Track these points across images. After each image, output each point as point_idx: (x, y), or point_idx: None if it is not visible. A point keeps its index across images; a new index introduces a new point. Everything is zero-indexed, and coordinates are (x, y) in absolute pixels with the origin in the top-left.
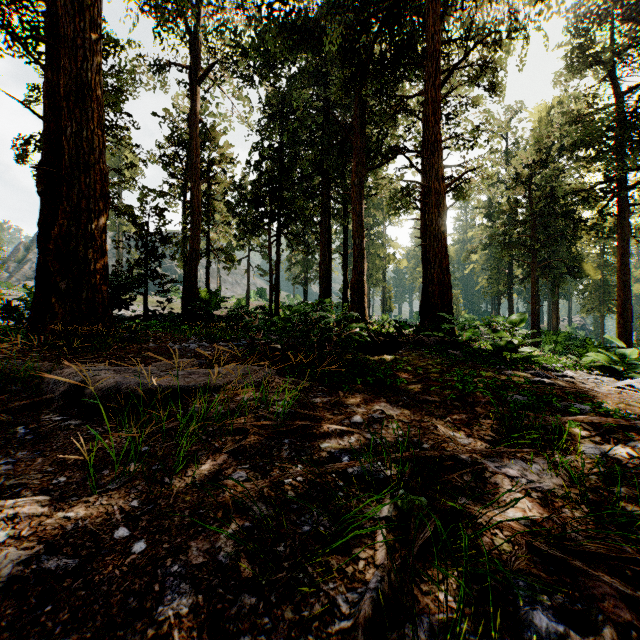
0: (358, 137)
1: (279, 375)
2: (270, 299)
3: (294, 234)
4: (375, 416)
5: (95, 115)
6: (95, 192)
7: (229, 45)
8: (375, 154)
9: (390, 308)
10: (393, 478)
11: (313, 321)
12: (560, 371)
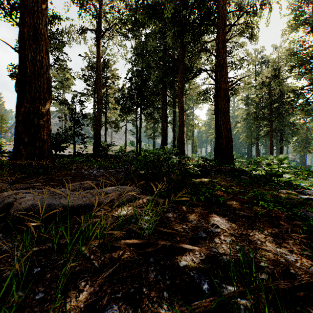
0: (181, 63)
1: (143, 193)
2: (136, 146)
3: (148, 113)
4: (213, 230)
5: (43, 48)
6: (43, 89)
7: (116, 18)
8: (190, 72)
9: (196, 150)
10: (252, 311)
11: (163, 159)
12: (310, 189)
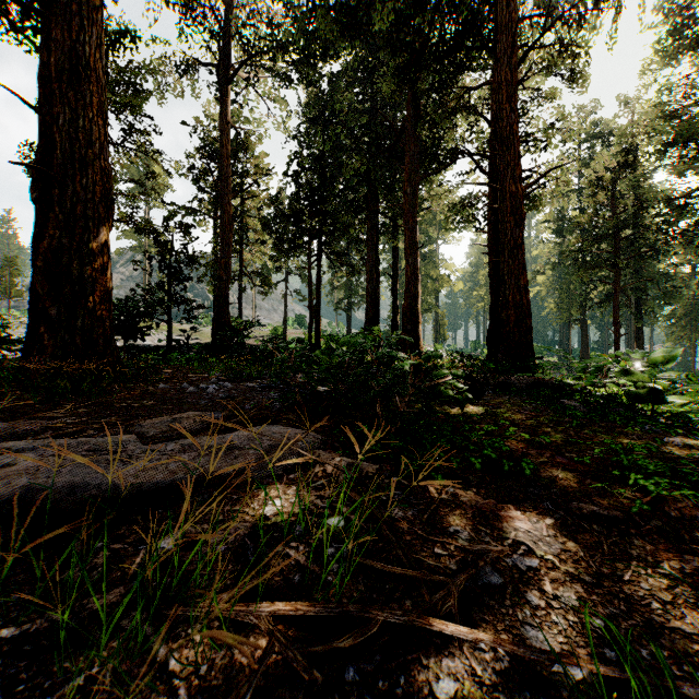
0: (411, 139)
1: (325, 445)
2: (310, 327)
3: (337, 253)
4: (520, 564)
5: (94, 100)
6: (94, 195)
7: (263, 38)
8: (431, 159)
9: (444, 337)
10: None
11: (374, 361)
12: None
